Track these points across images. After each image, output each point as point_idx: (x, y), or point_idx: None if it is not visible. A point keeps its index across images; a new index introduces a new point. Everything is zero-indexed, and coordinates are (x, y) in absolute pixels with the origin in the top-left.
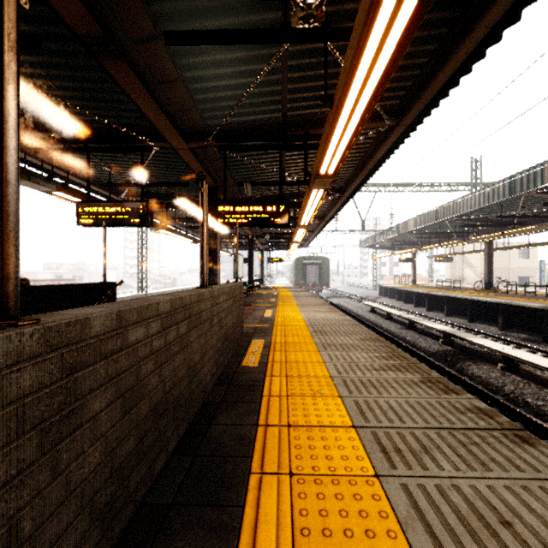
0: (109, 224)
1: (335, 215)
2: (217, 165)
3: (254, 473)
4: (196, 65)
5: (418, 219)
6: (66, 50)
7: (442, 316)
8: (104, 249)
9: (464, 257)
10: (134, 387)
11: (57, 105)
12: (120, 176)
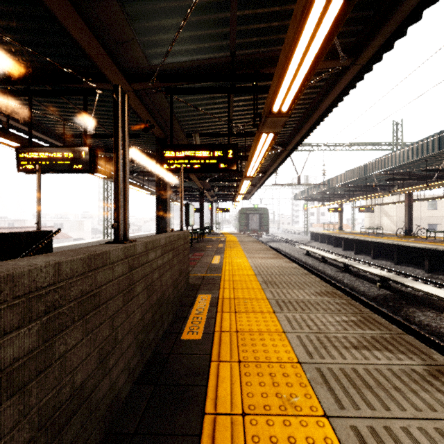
0: (50, 170)
1: (276, 169)
2: (166, 115)
3: None
4: None
5: (347, 174)
6: None
7: (369, 259)
8: (38, 195)
9: (382, 207)
10: None
11: None
12: (77, 130)
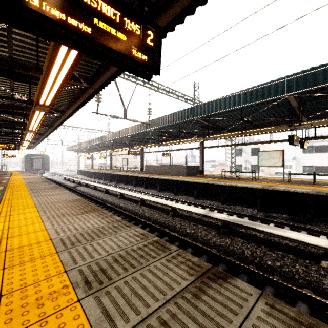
0: None
1: (43, 140)
2: None
3: (8, 184)
4: None
5: (85, 143)
6: None
7: (93, 179)
8: None
9: (116, 157)
10: None
11: None
12: None
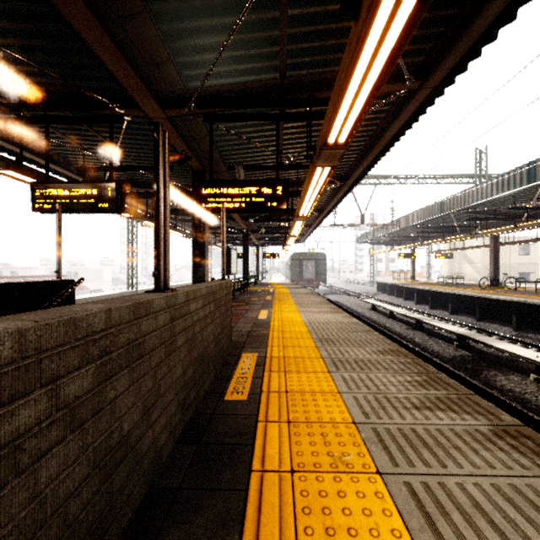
0: (70, 210)
1: (335, 207)
2: (205, 145)
3: None
4: None
5: (421, 212)
6: None
7: (446, 314)
8: (58, 239)
9: (463, 252)
10: None
11: None
12: (98, 161)
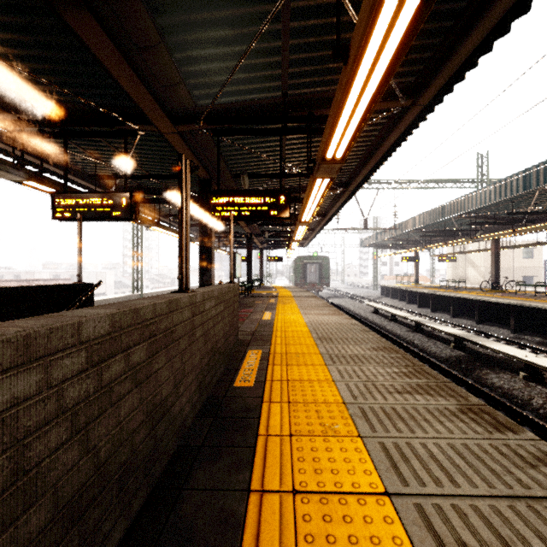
0: (88, 218)
1: (337, 212)
2: (211, 155)
3: None
4: (181, 26)
5: (422, 217)
6: (23, 4)
7: (448, 317)
8: (79, 245)
9: (467, 256)
10: (4, 492)
11: (25, 81)
12: (108, 169)
